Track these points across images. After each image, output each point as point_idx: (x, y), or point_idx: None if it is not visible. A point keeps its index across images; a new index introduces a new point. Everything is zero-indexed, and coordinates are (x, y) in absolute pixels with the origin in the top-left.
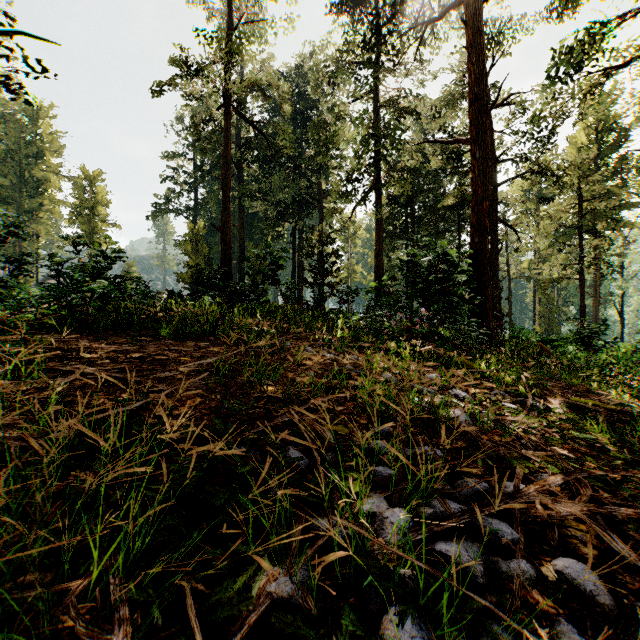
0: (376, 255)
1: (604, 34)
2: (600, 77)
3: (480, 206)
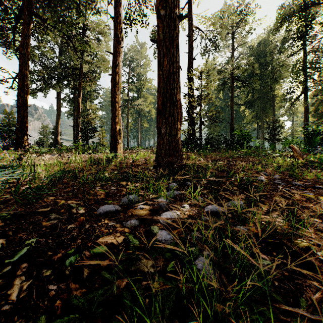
0: (304, 124)
1: None
2: None
3: None
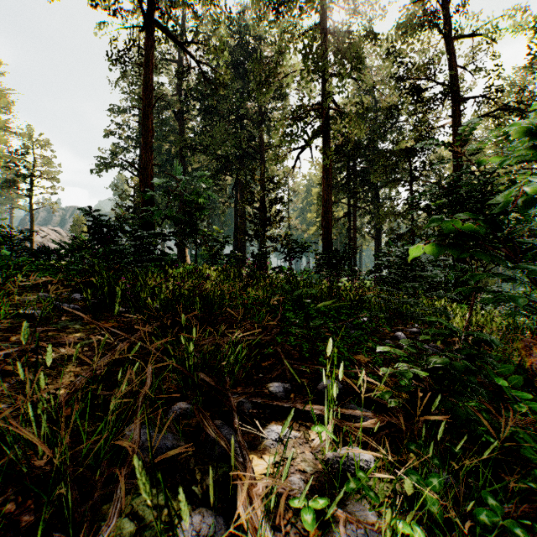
0: (324, 205)
1: None
2: None
3: None
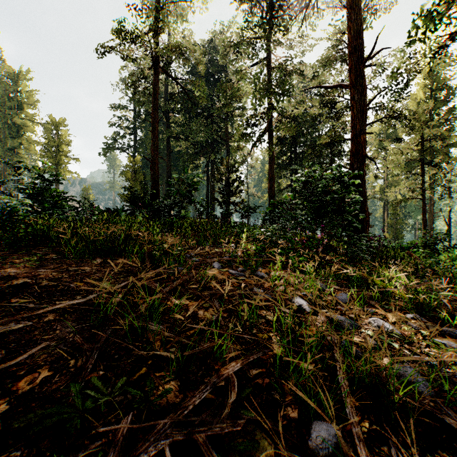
0: (269, 181)
1: (455, 1)
2: (446, 41)
3: (358, 138)
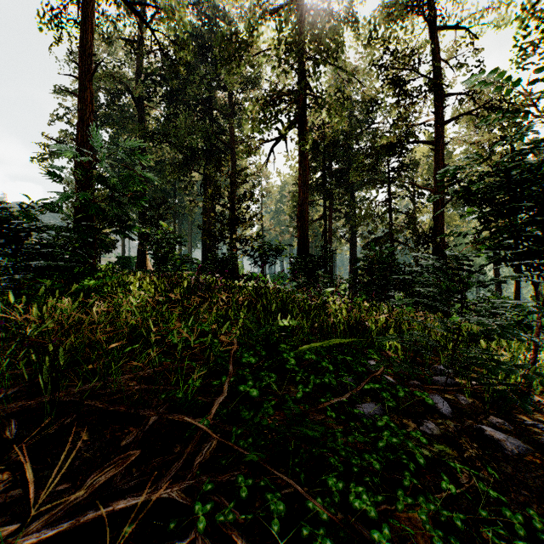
0: (300, 204)
1: None
2: None
3: None
